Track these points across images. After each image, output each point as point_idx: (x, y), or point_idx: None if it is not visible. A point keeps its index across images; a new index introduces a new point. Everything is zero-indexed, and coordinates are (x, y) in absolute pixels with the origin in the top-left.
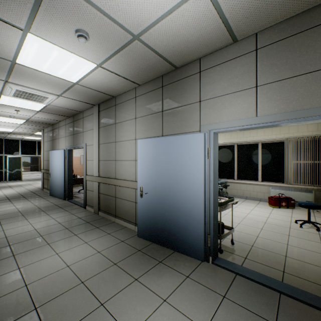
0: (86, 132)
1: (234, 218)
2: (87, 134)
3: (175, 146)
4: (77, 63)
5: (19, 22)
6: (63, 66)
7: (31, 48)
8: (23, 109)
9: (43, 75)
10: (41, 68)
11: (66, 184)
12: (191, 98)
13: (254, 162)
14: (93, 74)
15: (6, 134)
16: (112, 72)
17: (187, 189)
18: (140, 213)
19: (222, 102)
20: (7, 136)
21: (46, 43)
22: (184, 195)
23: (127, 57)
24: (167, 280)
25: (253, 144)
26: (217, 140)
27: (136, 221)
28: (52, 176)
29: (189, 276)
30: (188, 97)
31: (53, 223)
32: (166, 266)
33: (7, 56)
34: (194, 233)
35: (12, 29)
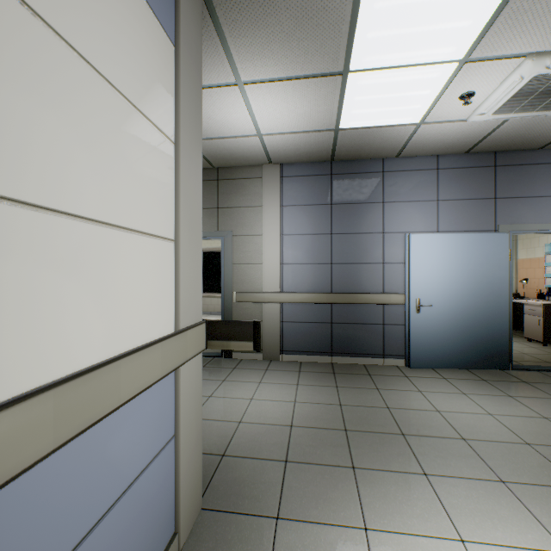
0: None
1: None
2: None
3: None
4: None
5: None
6: None
7: None
8: None
9: None
10: None
11: None
12: None
13: (219, 272)
14: None
15: None
16: None
17: None
18: None
19: None
20: None
21: None
22: None
23: None
24: None
25: (218, 251)
26: None
27: None
28: None
29: None
30: None
31: None
32: None
33: None
34: None
35: None
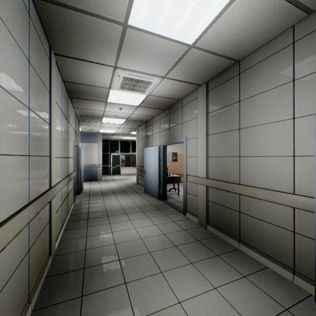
0: (185, 123)
1: None
2: (187, 125)
3: None
4: None
5: None
6: (187, 8)
7: None
8: (125, 105)
9: (154, 41)
10: (155, 27)
11: (161, 183)
12: None
13: None
14: (227, 13)
15: (110, 136)
16: None
17: None
18: None
19: None
20: (111, 137)
21: None
22: None
23: None
24: None
25: None
26: None
27: (294, 266)
28: (147, 173)
29: None
30: None
31: (157, 233)
32: None
33: (119, 15)
34: None
35: None
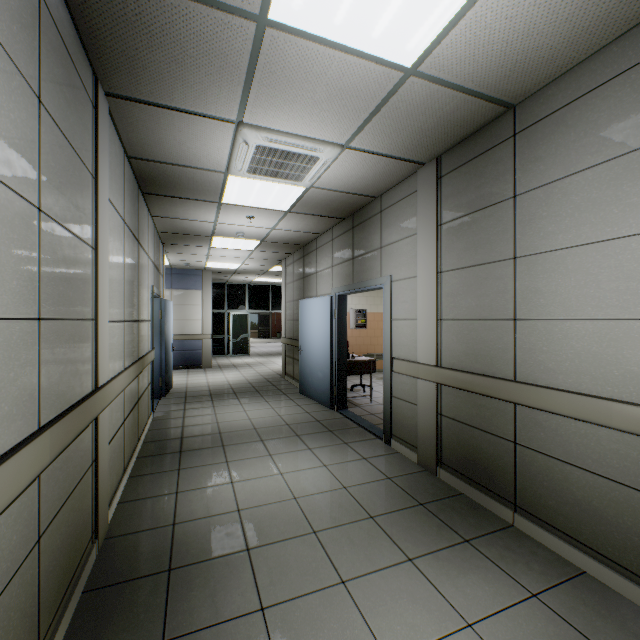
0: (389, 247)
1: None
2: (394, 252)
3: None
4: None
5: None
6: None
7: None
8: (260, 210)
9: (327, 61)
10: (330, 24)
11: (335, 374)
12: None
13: None
14: None
15: (229, 275)
16: None
17: None
18: None
19: None
20: (230, 279)
21: None
22: None
23: None
24: None
25: None
26: None
27: None
28: (305, 354)
29: None
30: None
31: (330, 486)
32: None
33: None
34: None
35: None
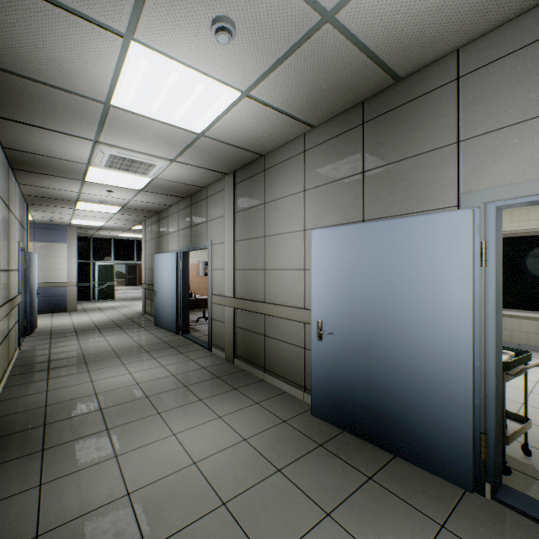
0: (211, 222)
1: (508, 390)
2: (214, 225)
3: (396, 241)
4: (208, 94)
5: (118, 20)
6: (184, 103)
7: (135, 73)
8: (118, 188)
9: (151, 124)
10: (149, 112)
11: (180, 309)
12: (435, 138)
13: (536, 274)
14: (231, 114)
15: (94, 230)
16: (266, 105)
17: (428, 330)
18: (316, 370)
19: (523, 137)
20: (96, 233)
21: (160, 59)
22: (419, 343)
23: (301, 67)
24: (396, 528)
25: (535, 235)
26: (500, 224)
27: (305, 383)
28: (159, 295)
29: (445, 524)
30: (426, 137)
31: (164, 375)
32: (385, 491)
33: (98, 95)
34: (446, 426)
35: (106, 37)
